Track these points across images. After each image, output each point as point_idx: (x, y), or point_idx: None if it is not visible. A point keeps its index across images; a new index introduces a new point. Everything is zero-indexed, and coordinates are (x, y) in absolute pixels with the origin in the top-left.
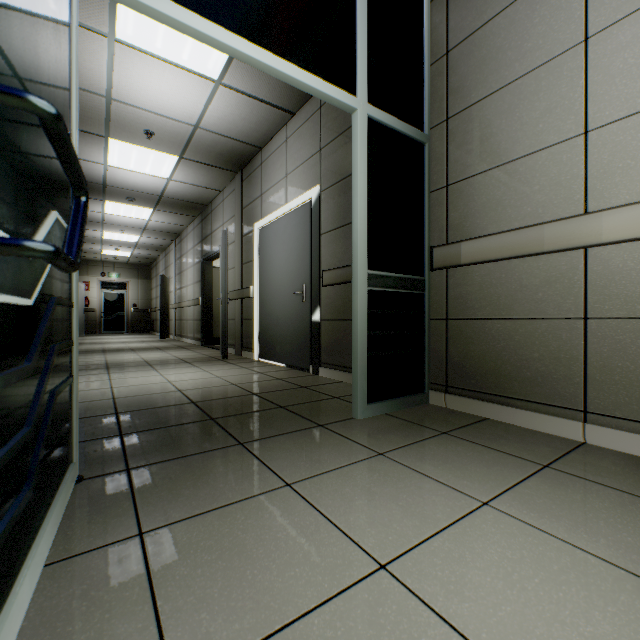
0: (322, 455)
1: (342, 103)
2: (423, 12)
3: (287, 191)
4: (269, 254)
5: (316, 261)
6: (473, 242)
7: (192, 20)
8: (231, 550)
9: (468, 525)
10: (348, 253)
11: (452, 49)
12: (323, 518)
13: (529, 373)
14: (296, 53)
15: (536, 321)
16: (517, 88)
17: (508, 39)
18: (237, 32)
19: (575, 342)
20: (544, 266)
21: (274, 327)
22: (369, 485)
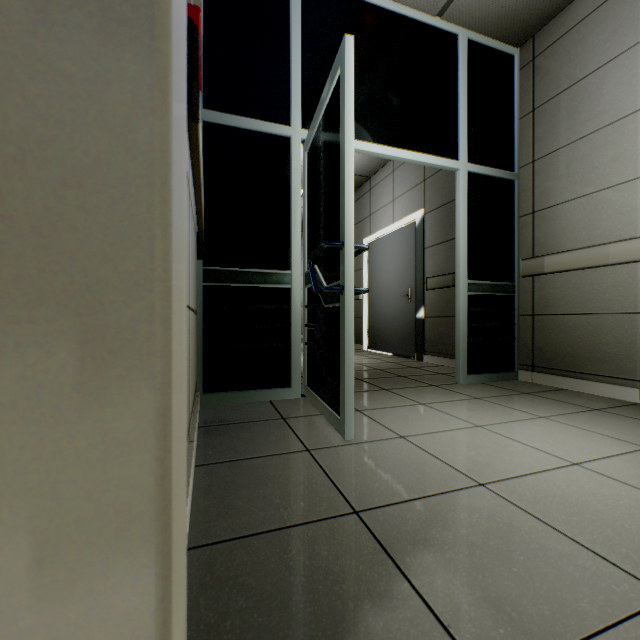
0: (438, 396)
1: (448, 167)
2: (513, 79)
3: (394, 213)
4: (377, 264)
5: (420, 270)
6: (553, 256)
7: (361, 146)
8: (403, 417)
9: (528, 421)
10: (449, 263)
11: (537, 108)
12: (445, 414)
13: (598, 354)
14: (418, 144)
15: (604, 315)
16: (589, 141)
17: (582, 104)
18: (383, 143)
19: (634, 330)
20: (610, 274)
21: (382, 323)
22: (470, 407)
